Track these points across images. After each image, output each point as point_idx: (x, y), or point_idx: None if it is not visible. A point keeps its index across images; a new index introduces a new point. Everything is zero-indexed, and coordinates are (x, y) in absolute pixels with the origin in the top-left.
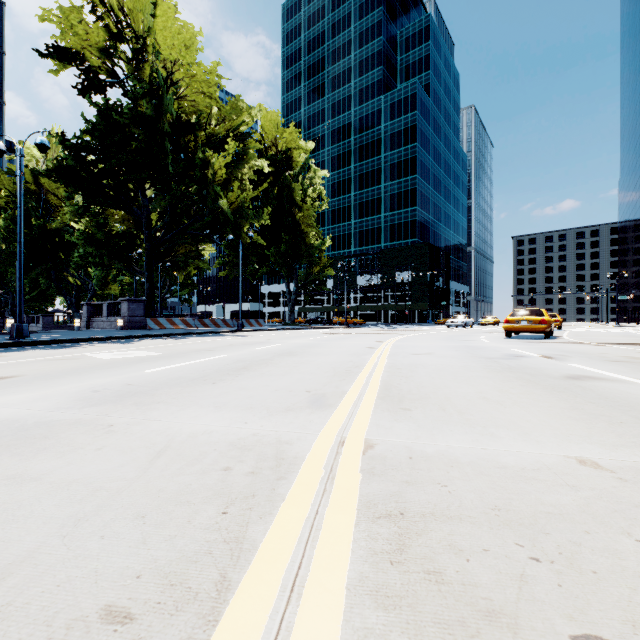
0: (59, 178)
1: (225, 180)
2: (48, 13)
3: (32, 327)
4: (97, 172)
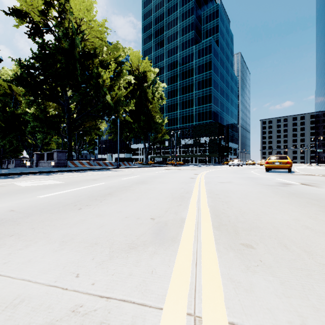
0: (18, 84)
1: (110, 85)
2: None
3: (10, 166)
4: (39, 81)
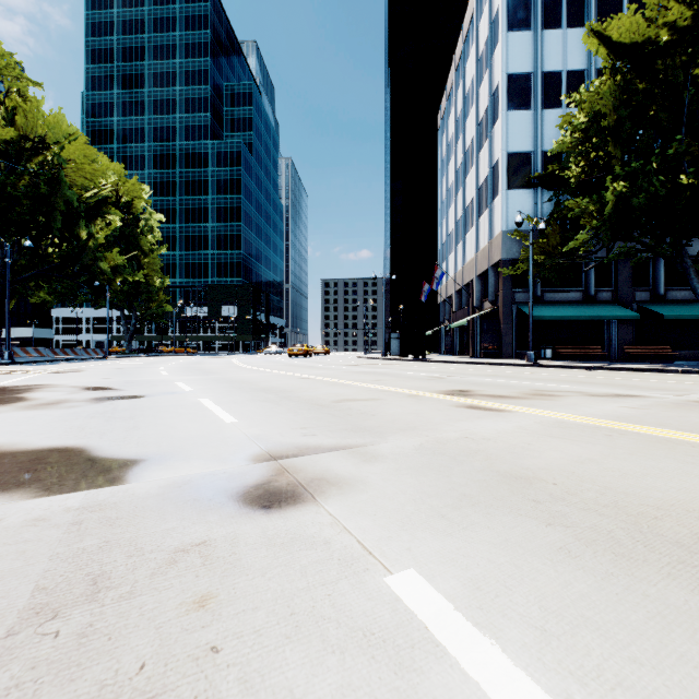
0: None
1: (100, 243)
2: None
3: None
4: None
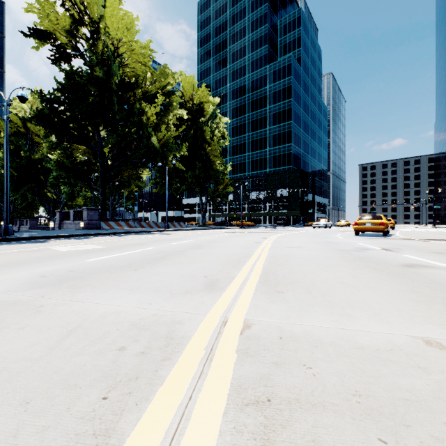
0: (38, 122)
1: (155, 124)
2: (31, 6)
3: (22, 228)
4: (65, 118)
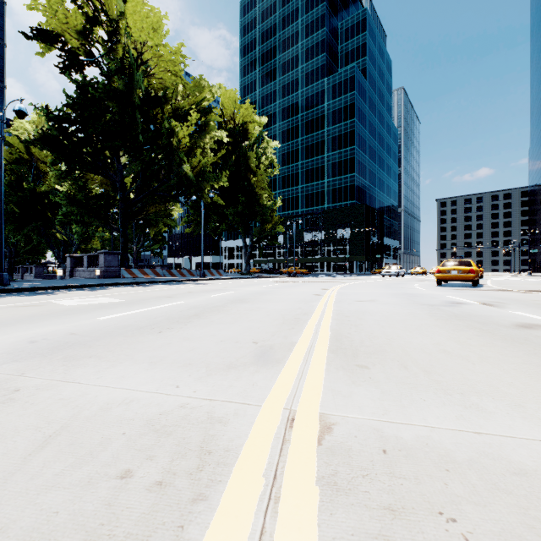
0: (44, 146)
1: (189, 148)
2: (35, 3)
3: (26, 276)
4: (77, 141)
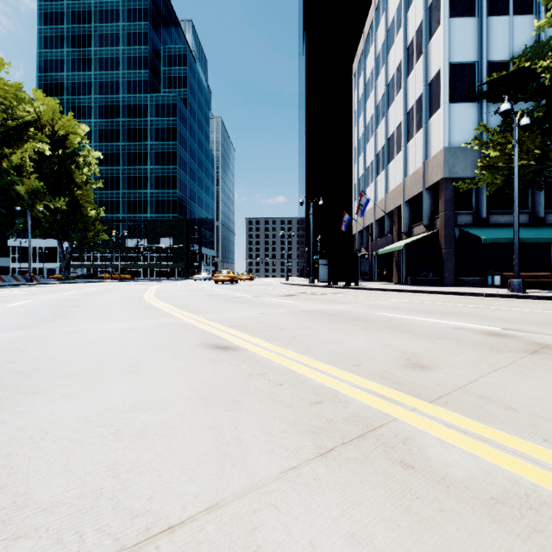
0: None
1: (18, 166)
2: None
3: None
4: None
